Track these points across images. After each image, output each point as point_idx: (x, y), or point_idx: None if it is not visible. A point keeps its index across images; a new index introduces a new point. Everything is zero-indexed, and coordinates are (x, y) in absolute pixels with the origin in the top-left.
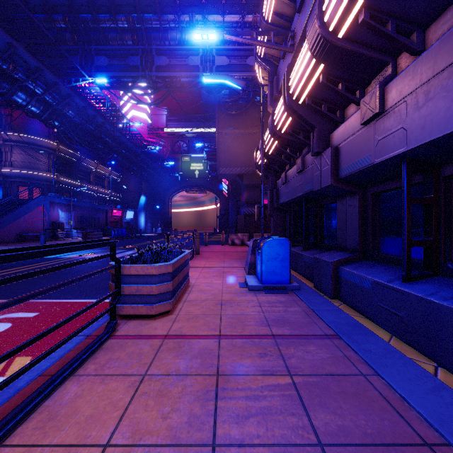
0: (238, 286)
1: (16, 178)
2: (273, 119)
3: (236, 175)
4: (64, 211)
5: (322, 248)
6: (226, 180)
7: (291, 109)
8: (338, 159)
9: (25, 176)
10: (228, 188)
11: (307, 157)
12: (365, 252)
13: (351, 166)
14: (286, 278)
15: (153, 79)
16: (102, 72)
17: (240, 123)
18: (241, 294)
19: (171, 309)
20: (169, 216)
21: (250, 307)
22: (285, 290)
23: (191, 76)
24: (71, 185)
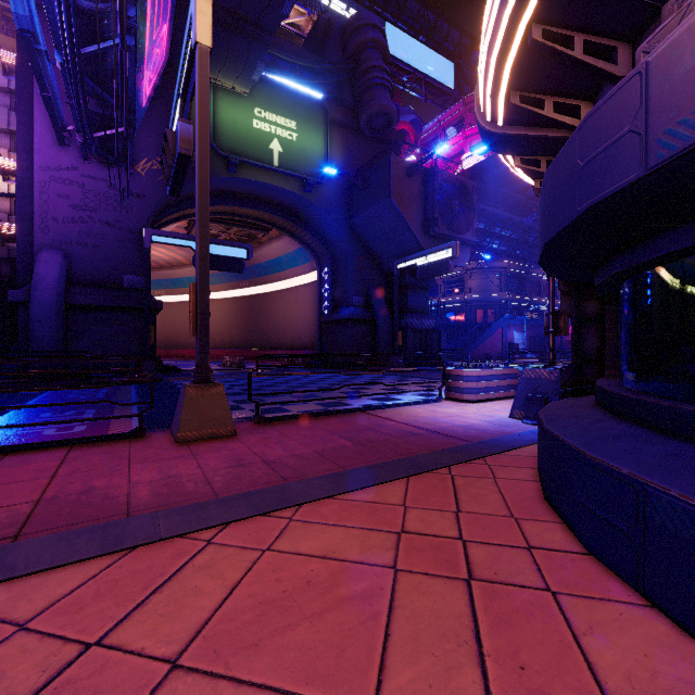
0: None
1: (475, 303)
2: None
3: None
4: (518, 331)
5: None
6: None
7: None
8: None
9: (482, 300)
10: None
11: None
12: None
13: None
14: None
15: None
16: None
17: None
18: None
19: None
20: None
21: None
22: None
23: None
24: (520, 301)
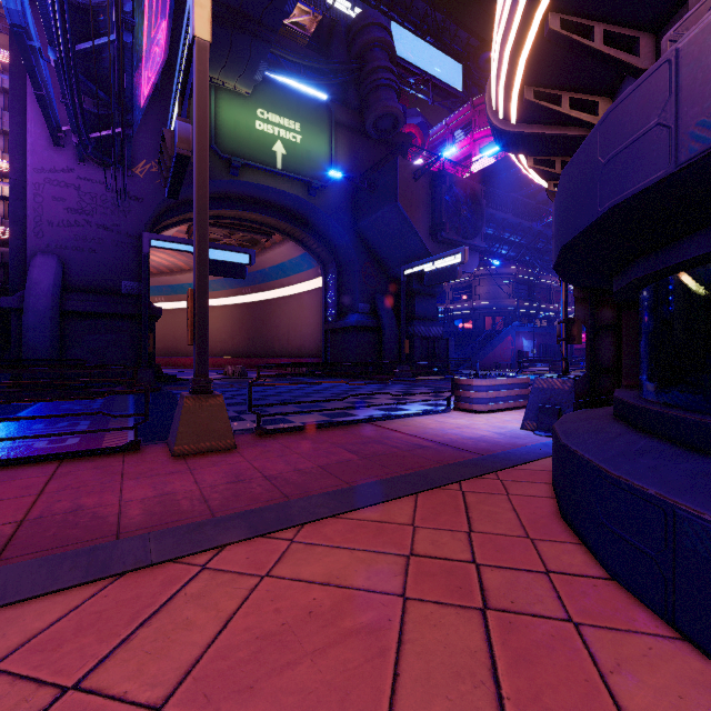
0: None
1: (483, 310)
2: None
3: None
4: (527, 339)
5: None
6: None
7: None
8: None
9: (490, 307)
10: None
11: None
12: None
13: None
14: None
15: None
16: None
17: None
18: None
19: None
20: None
21: None
22: None
23: None
24: (529, 308)
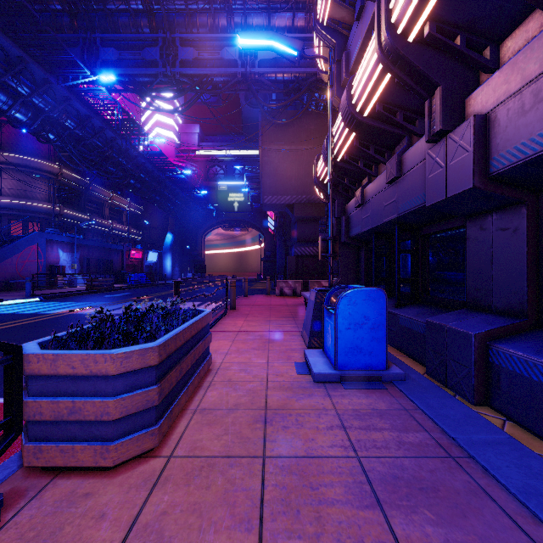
0: (295, 371)
1: (7, 210)
2: (350, 93)
3: (285, 205)
4: (67, 251)
5: (429, 303)
6: (273, 213)
7: (392, 53)
8: (490, 138)
9: (18, 207)
10: (275, 223)
11: (407, 154)
12: (541, 316)
13: (533, 142)
14: (380, 359)
15: (177, 78)
16: (109, 68)
17: (290, 137)
18: (301, 392)
19: (156, 446)
20: (202, 259)
21: (324, 431)
22: (379, 382)
23: (227, 74)
24: (78, 219)
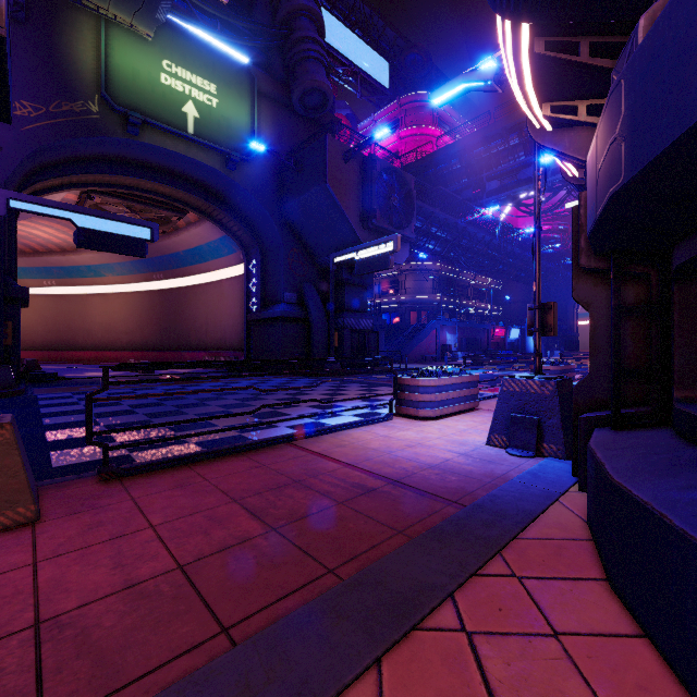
0: None
1: (409, 304)
2: None
3: None
4: (450, 333)
5: None
6: None
7: None
8: None
9: (416, 301)
10: None
11: None
12: None
13: None
14: None
15: (549, 185)
16: (493, 197)
17: None
18: None
19: None
20: (573, 334)
21: None
22: None
23: None
24: (451, 304)
